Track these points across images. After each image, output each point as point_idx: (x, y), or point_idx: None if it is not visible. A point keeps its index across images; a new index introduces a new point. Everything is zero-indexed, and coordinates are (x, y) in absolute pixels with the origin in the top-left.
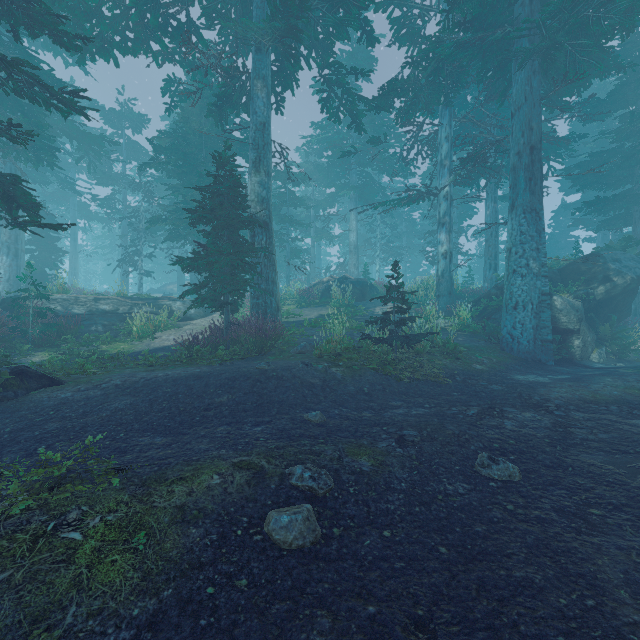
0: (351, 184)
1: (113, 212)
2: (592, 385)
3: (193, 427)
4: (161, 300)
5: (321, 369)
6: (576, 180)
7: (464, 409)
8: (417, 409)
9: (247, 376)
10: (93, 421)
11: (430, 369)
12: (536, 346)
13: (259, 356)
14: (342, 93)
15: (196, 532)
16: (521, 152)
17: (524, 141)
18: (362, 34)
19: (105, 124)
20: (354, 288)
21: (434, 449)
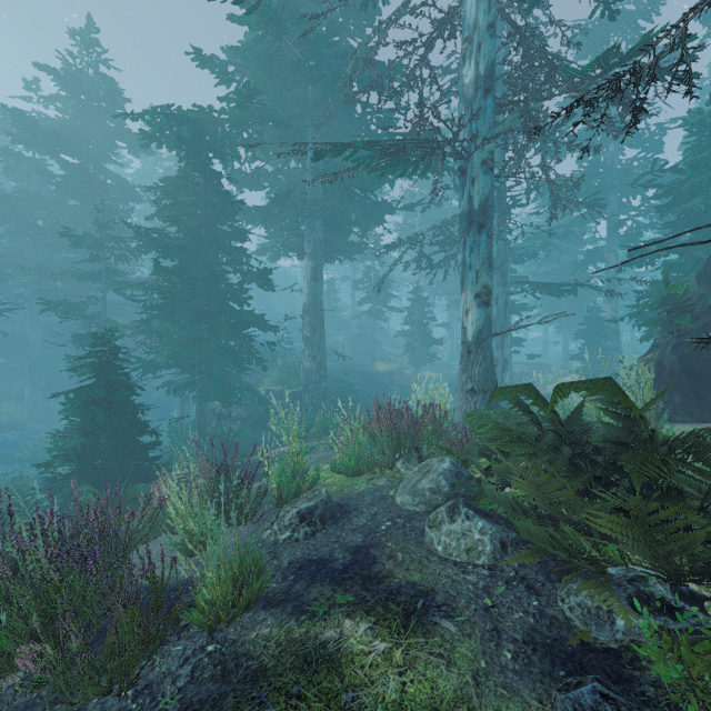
0: None
1: None
2: None
3: None
4: (543, 366)
5: None
6: None
7: None
8: None
9: None
10: None
11: None
12: None
13: None
14: None
15: None
16: None
17: None
18: None
19: None
20: None
21: None
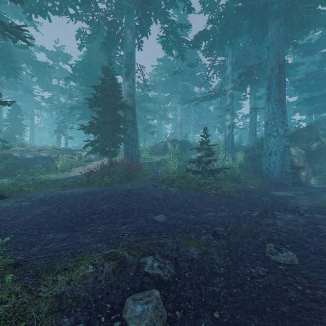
0: (178, 91)
1: (52, 105)
2: (320, 198)
3: (83, 226)
4: (75, 151)
5: (163, 188)
6: (298, 87)
7: (249, 213)
8: (221, 213)
9: (119, 193)
10: (19, 222)
11: (225, 188)
12: (282, 175)
13: (128, 181)
14: (174, 38)
15: (67, 321)
16: (273, 68)
17: (275, 62)
18: (185, 5)
19: (48, 59)
20: (180, 145)
21: (237, 240)
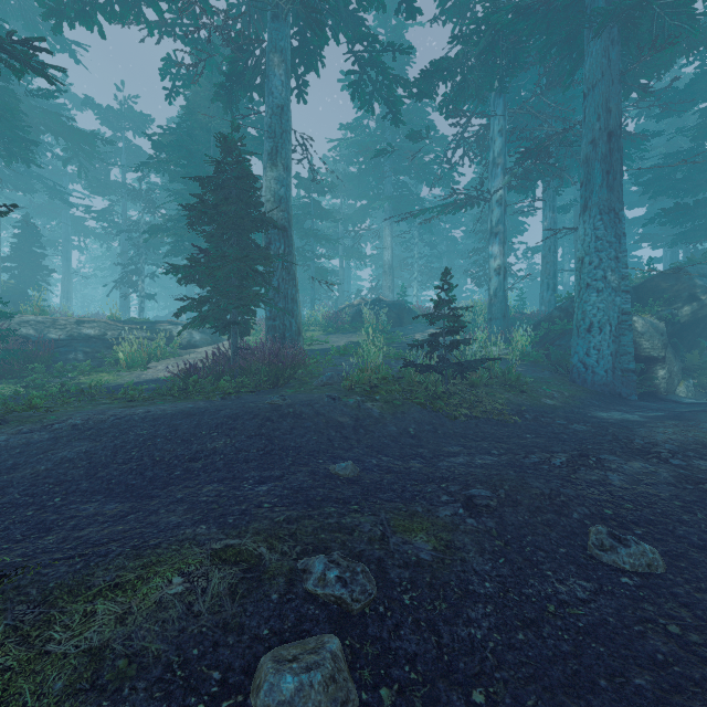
0: (385, 195)
1: (111, 227)
2: (703, 424)
3: (168, 486)
4: (160, 324)
5: (352, 404)
6: (648, 186)
7: (547, 457)
8: (482, 457)
9: (254, 413)
10: (22, 478)
11: (491, 404)
12: (615, 377)
13: (274, 389)
14: (377, 75)
15: None
16: (596, 140)
17: (600, 126)
18: (401, 3)
19: (102, 125)
20: (390, 312)
21: (521, 519)
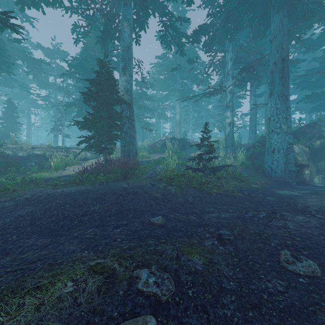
0: (177, 89)
1: (49, 103)
2: None
3: (70, 229)
4: (71, 149)
5: (161, 187)
6: (299, 84)
7: (256, 213)
8: (224, 213)
9: (114, 192)
10: None
11: (228, 187)
12: (285, 174)
13: (124, 180)
14: (173, 32)
15: None
16: (276, 62)
17: (278, 55)
18: None
19: (45, 56)
20: (179, 143)
21: (246, 246)
